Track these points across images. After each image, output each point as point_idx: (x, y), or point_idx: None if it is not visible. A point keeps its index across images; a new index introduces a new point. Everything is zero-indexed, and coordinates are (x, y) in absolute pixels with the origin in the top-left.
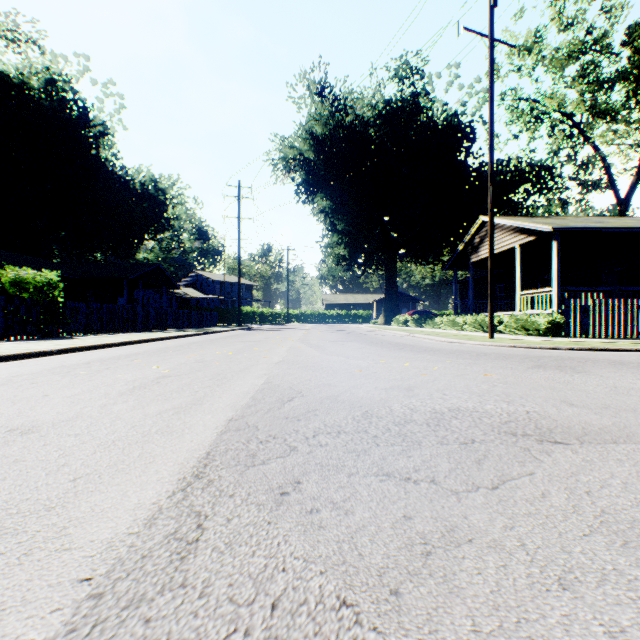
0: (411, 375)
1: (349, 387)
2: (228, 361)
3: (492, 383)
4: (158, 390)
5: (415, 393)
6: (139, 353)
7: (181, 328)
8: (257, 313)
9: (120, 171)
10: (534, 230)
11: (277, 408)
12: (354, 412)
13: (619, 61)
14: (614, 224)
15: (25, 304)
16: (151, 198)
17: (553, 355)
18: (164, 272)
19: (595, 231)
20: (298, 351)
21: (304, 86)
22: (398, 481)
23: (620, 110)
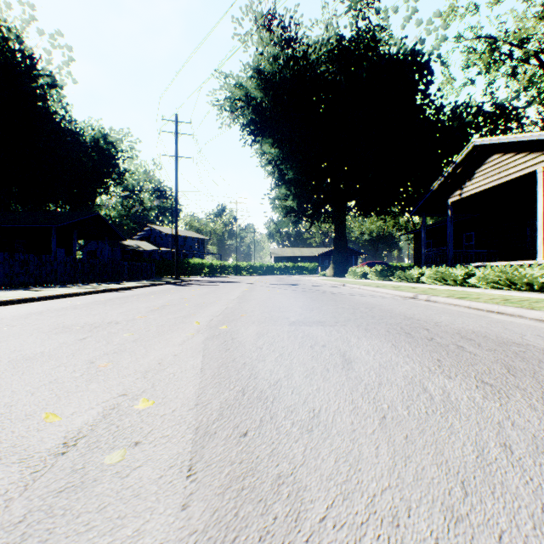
0: None
1: None
2: None
3: None
4: None
5: None
6: None
7: (94, 282)
8: (206, 265)
9: (69, 123)
10: None
11: None
12: None
13: None
14: None
15: None
16: (101, 151)
17: None
18: (105, 222)
19: None
20: None
21: (251, 20)
22: None
23: None
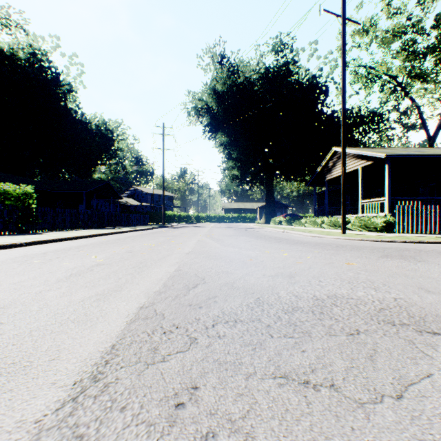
0: (290, 263)
1: (242, 274)
2: (150, 251)
3: (356, 271)
4: (89, 277)
5: (296, 280)
6: (86, 245)
7: (122, 226)
8: (176, 215)
9: (81, 117)
10: (372, 157)
11: (183, 295)
12: (248, 299)
13: (429, 39)
14: (429, 152)
15: (7, 209)
16: (103, 136)
17: (393, 247)
18: (111, 187)
19: (415, 157)
20: (204, 243)
21: (209, 57)
22: (297, 386)
23: (430, 74)
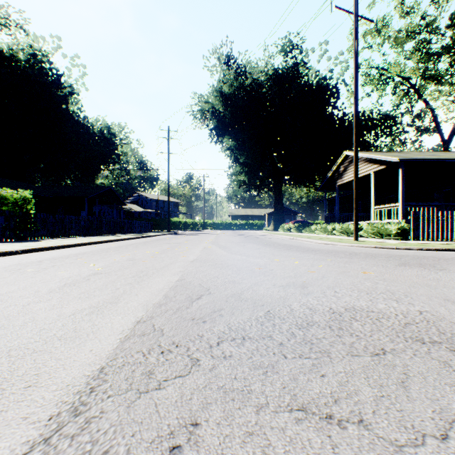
0: (302, 272)
1: (251, 284)
2: (153, 259)
3: (373, 280)
4: (84, 287)
5: (309, 290)
6: (86, 252)
7: (125, 233)
8: (182, 222)
9: (83, 120)
10: (385, 161)
11: (185, 307)
12: (257, 312)
13: (444, 39)
14: (444, 156)
15: (4, 215)
16: (105, 140)
17: (409, 254)
18: (114, 193)
19: (430, 161)
20: (209, 251)
21: (215, 58)
22: (319, 422)
23: (444, 75)
